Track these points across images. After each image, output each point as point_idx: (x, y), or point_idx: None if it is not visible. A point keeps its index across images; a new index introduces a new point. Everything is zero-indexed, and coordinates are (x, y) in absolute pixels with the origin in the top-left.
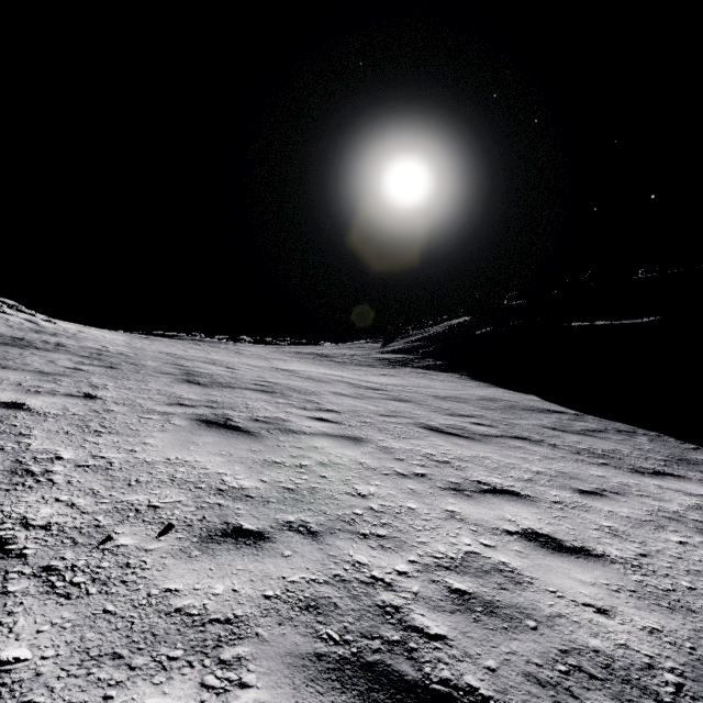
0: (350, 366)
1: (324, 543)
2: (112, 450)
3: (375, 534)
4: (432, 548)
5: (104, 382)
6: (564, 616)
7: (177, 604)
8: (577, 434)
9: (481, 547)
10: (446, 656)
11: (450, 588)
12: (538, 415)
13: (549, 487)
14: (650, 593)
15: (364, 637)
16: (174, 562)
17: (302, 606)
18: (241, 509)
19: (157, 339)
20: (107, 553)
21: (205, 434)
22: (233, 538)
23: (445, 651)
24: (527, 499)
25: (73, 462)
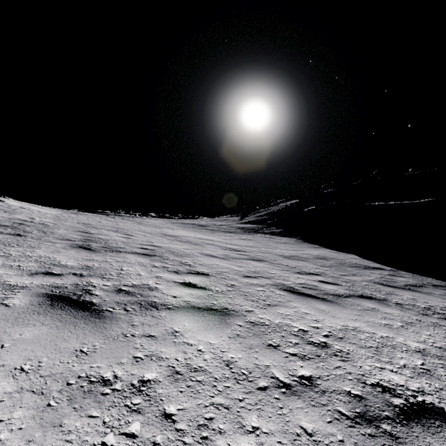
0: (219, 232)
1: None
2: None
3: None
4: None
5: None
6: None
7: None
8: (405, 289)
9: None
10: None
11: None
12: (365, 271)
13: None
14: None
15: None
16: None
17: None
18: None
19: (83, 214)
20: None
21: (34, 321)
22: None
23: None
24: None
25: None
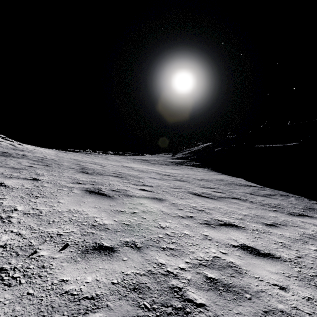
0: (158, 165)
1: (143, 253)
2: (42, 206)
3: (168, 248)
4: (197, 255)
5: (43, 172)
6: (264, 291)
7: (66, 288)
8: (262, 196)
9: (221, 254)
10: (205, 316)
11: (206, 276)
12: (244, 187)
13: (251, 222)
14: (305, 278)
15: (163, 306)
16: (67, 265)
17: (131, 288)
18: (103, 235)
19: (70, 153)
20: (33, 260)
21: (88, 197)
22: (98, 251)
23: (205, 313)
24: (241, 228)
25: (22, 212)
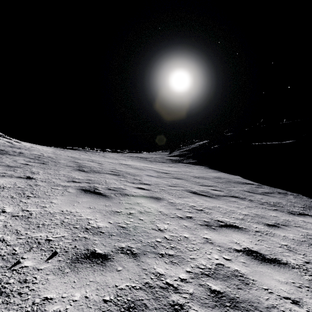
0: (155, 162)
1: (140, 261)
2: (33, 207)
3: (167, 254)
4: (198, 262)
5: (38, 171)
6: (275, 307)
7: (49, 310)
8: (260, 194)
9: (224, 260)
10: None
11: (210, 289)
12: (241, 185)
13: (252, 222)
14: None
15: None
16: (53, 278)
17: (126, 307)
18: (96, 240)
19: (67, 150)
20: (14, 272)
21: (83, 197)
22: (90, 259)
23: None
24: (243, 230)
25: (10, 214)
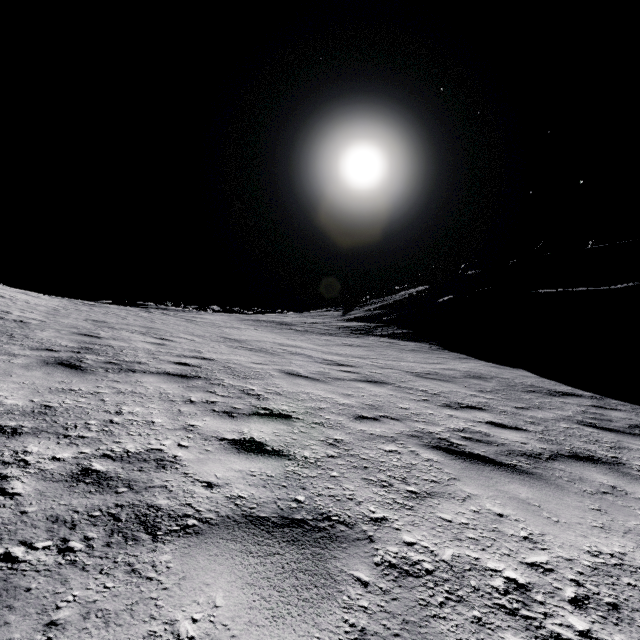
0: (311, 335)
1: None
2: None
3: None
4: None
5: None
6: None
7: None
8: (635, 436)
9: None
10: None
11: None
12: (552, 401)
13: None
14: None
15: None
16: None
17: None
18: None
19: (103, 306)
20: None
21: None
22: None
23: None
24: None
25: None
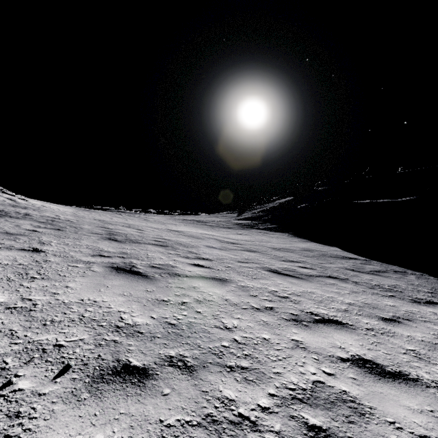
0: (218, 228)
1: (198, 378)
2: (39, 293)
3: (239, 366)
4: (286, 379)
5: (50, 240)
6: None
7: None
8: (368, 274)
9: (324, 376)
10: None
11: (307, 424)
12: (341, 261)
13: (361, 316)
14: None
15: None
16: (62, 408)
17: None
18: (132, 345)
19: (94, 211)
20: (2, 400)
21: (114, 278)
22: (121, 377)
23: None
24: (348, 327)
25: (4, 305)
